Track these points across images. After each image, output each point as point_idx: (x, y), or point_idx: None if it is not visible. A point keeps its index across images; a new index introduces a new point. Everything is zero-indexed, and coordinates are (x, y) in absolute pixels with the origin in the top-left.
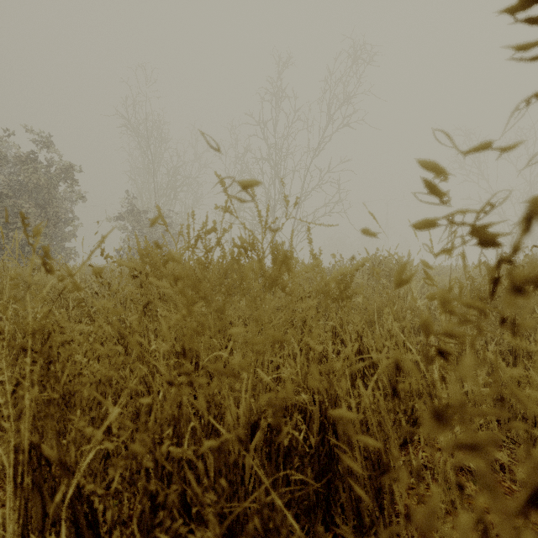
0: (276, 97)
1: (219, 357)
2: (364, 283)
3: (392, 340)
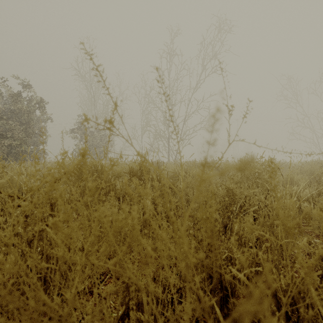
0: (170, 56)
1: None
2: (238, 180)
3: None
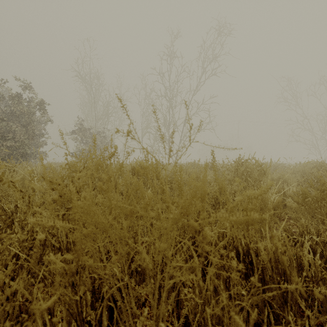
0: (170, 58)
1: (121, 285)
2: (232, 178)
3: (282, 248)
